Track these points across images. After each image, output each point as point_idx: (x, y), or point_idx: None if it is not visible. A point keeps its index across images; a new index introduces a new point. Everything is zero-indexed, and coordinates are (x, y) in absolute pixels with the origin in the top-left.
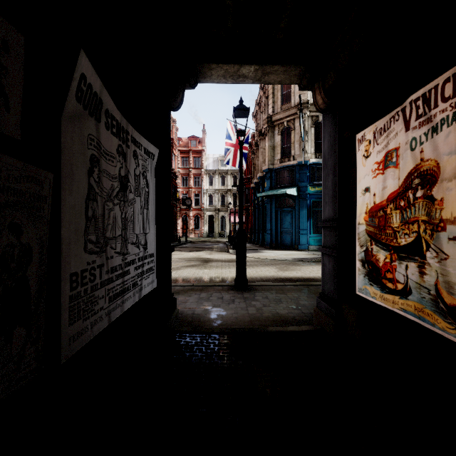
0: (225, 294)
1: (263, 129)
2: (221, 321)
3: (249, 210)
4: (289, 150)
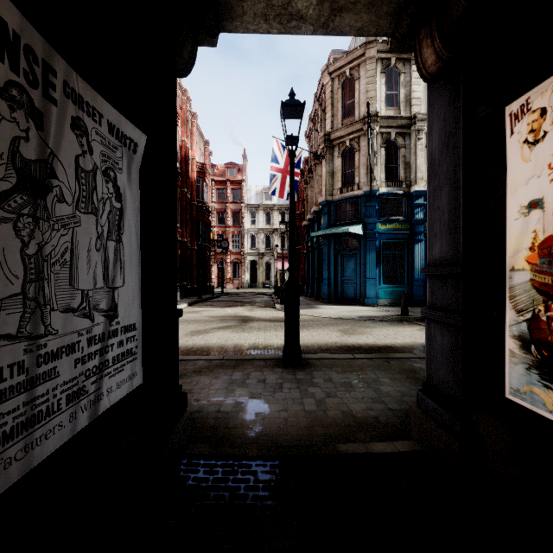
0: (269, 374)
1: (318, 150)
2: (261, 427)
3: (301, 254)
4: (352, 177)
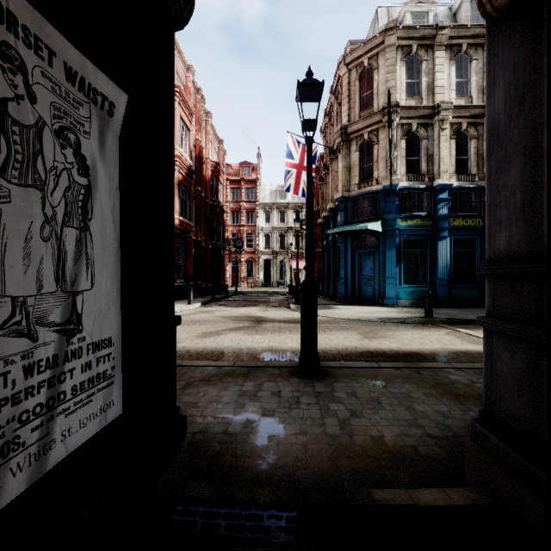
0: (284, 385)
1: (334, 145)
2: (275, 456)
3: (316, 253)
4: (371, 172)
